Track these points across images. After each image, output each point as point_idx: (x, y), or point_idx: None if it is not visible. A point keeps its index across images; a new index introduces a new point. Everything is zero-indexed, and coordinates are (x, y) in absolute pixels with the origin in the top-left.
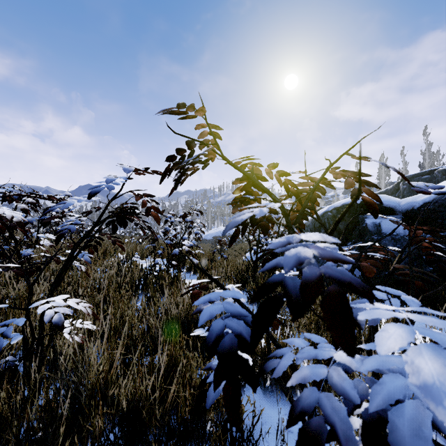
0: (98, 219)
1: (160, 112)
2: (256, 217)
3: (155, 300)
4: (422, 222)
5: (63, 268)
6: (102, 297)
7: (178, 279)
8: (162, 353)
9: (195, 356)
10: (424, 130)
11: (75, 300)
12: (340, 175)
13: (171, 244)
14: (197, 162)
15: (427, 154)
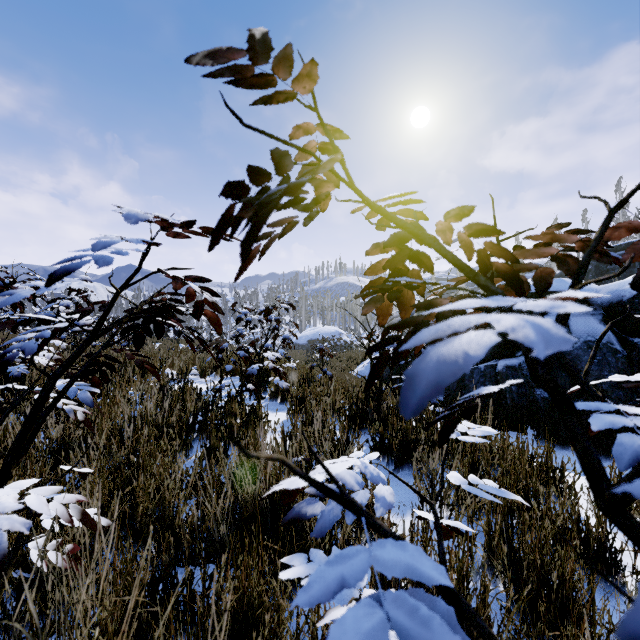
0: (96, 327)
1: (205, 63)
2: (539, 353)
3: (217, 455)
4: (636, 322)
5: (26, 423)
6: (100, 484)
7: (256, 414)
8: (225, 571)
9: (288, 589)
10: (616, 185)
11: (47, 491)
12: (624, 230)
13: (246, 357)
14: (303, 182)
15: (621, 220)
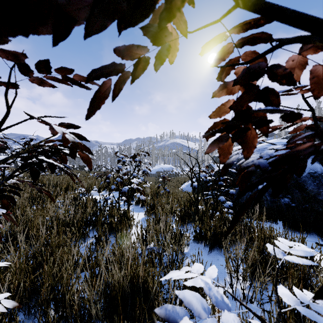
0: None
1: None
2: None
3: (100, 244)
4: None
5: None
6: None
7: (126, 215)
8: None
9: None
10: None
11: None
12: None
13: (121, 182)
14: None
15: (317, 110)
